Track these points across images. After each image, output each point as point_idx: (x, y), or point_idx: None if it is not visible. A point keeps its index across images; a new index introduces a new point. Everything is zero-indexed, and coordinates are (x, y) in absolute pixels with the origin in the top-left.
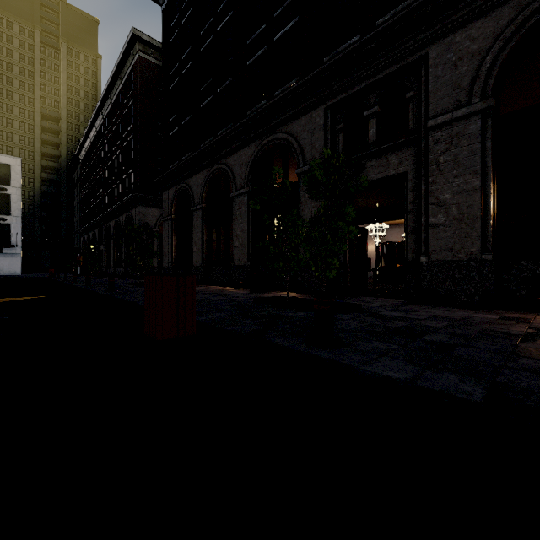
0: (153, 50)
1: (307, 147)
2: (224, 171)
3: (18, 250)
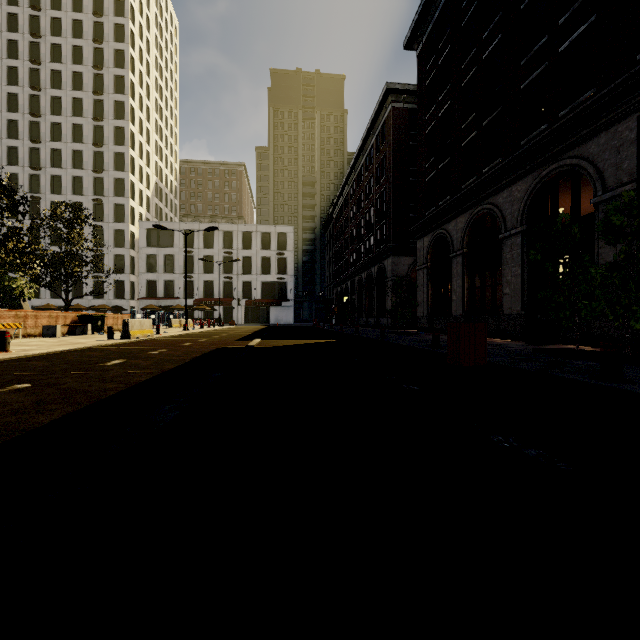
0: (404, 95)
1: (609, 169)
2: (491, 212)
3: (291, 303)
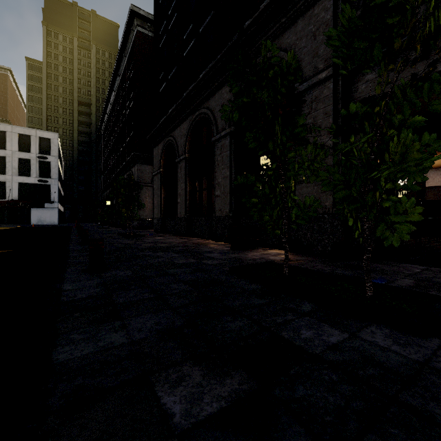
0: (149, 24)
1: (305, 57)
2: (206, 116)
3: (56, 205)
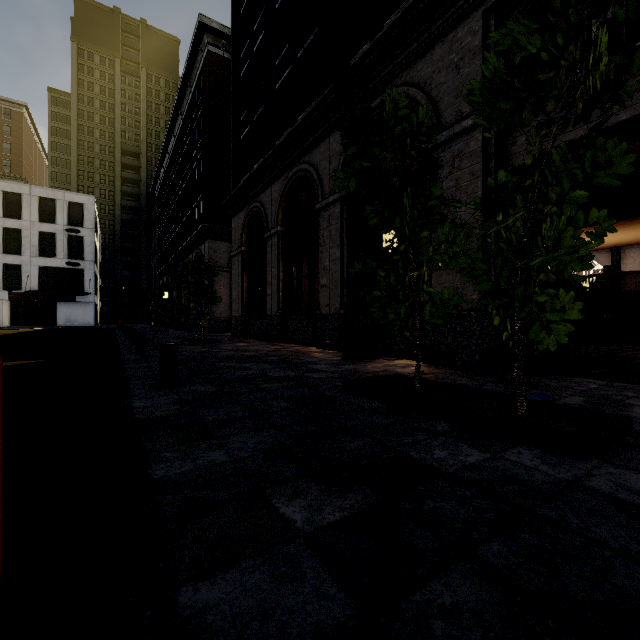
0: (224, 41)
1: (445, 97)
2: (307, 173)
3: (91, 298)
